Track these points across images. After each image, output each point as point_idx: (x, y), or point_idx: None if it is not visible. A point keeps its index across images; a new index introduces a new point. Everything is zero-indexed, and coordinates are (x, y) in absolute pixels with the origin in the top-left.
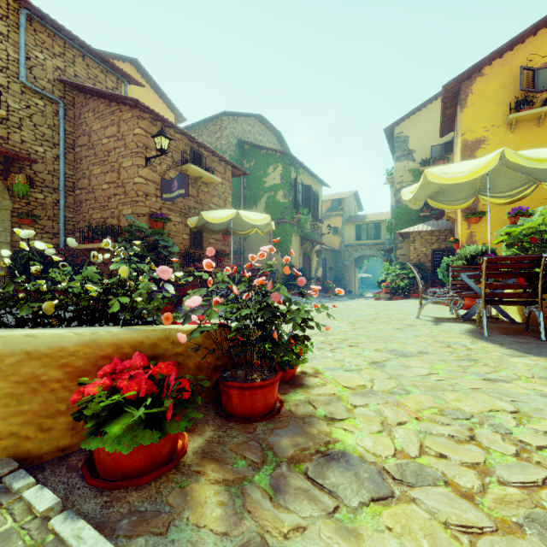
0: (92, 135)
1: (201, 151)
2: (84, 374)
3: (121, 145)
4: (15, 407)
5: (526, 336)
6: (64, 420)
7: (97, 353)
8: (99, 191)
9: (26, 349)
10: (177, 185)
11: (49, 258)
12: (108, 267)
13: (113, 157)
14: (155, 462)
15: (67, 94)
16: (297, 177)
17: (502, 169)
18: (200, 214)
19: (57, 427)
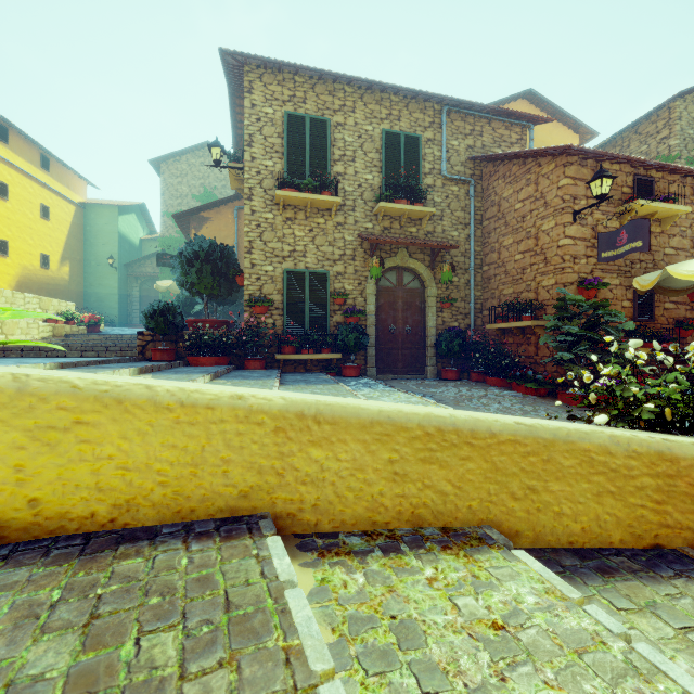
0: (502, 204)
1: (649, 175)
2: None
3: (540, 206)
4: (689, 505)
5: None
6: None
7: None
8: (510, 264)
9: (693, 456)
10: (626, 236)
11: (467, 340)
12: (521, 347)
13: (528, 222)
14: None
15: (476, 169)
16: None
17: None
18: (661, 271)
19: None
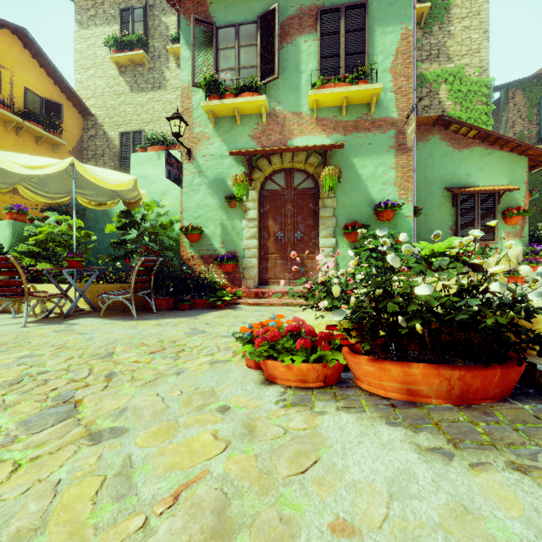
0: None
1: None
2: None
3: None
4: None
5: (141, 314)
6: None
7: None
8: None
9: None
10: None
11: None
12: None
13: None
14: None
15: None
16: None
17: (68, 176)
18: None
19: None
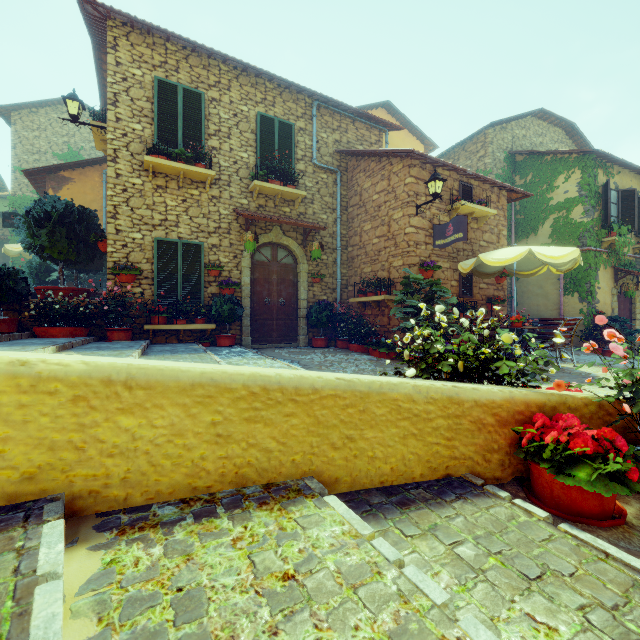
0: (363, 194)
1: (470, 183)
2: (506, 424)
3: (391, 198)
4: (470, 439)
5: None
6: (496, 456)
7: (513, 408)
8: (369, 246)
9: (474, 399)
10: (452, 229)
11: (333, 311)
12: (378, 318)
13: (383, 211)
14: (605, 513)
15: (342, 161)
16: (608, 182)
17: None
18: (476, 258)
19: (493, 461)
